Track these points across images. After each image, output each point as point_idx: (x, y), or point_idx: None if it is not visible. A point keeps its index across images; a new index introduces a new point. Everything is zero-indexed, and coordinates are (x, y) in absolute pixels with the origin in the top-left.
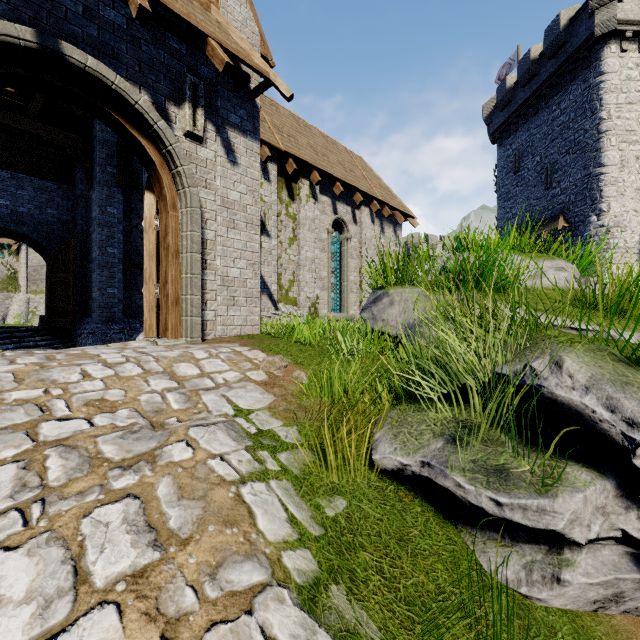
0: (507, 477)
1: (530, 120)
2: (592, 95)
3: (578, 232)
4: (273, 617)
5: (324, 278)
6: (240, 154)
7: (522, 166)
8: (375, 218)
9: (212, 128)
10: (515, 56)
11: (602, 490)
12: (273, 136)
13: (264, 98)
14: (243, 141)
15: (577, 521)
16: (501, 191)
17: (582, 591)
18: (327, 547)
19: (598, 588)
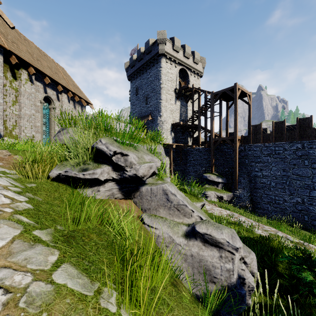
0: (88, 169)
1: (141, 75)
2: (158, 74)
3: (155, 122)
4: (5, 192)
5: (38, 126)
6: None
7: (138, 93)
8: (71, 100)
9: None
10: (137, 48)
11: (108, 168)
12: None
13: None
14: None
15: (101, 175)
16: (131, 101)
17: (104, 193)
18: (26, 189)
19: (108, 191)
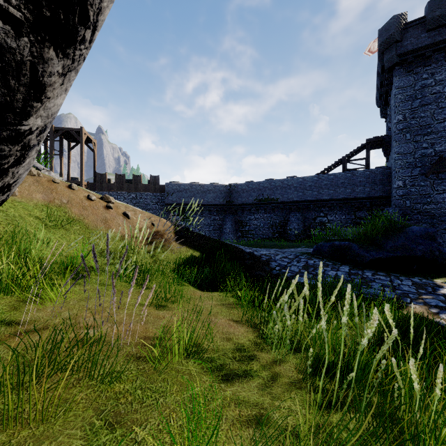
0: None
1: None
2: None
3: None
4: None
5: None
6: None
7: None
8: None
9: None
10: None
11: None
12: None
13: None
14: None
15: None
16: None
17: None
18: None
19: None
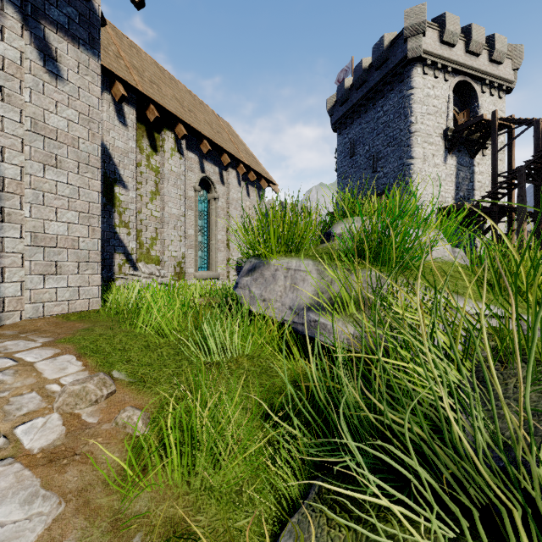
0: None
1: (362, 116)
2: (405, 103)
3: None
4: None
5: (191, 236)
6: (67, 66)
7: (356, 152)
8: (241, 181)
9: (14, 14)
10: (350, 65)
11: None
12: (131, 76)
13: (122, 36)
14: (72, 50)
15: None
16: (340, 171)
17: None
18: None
19: None
